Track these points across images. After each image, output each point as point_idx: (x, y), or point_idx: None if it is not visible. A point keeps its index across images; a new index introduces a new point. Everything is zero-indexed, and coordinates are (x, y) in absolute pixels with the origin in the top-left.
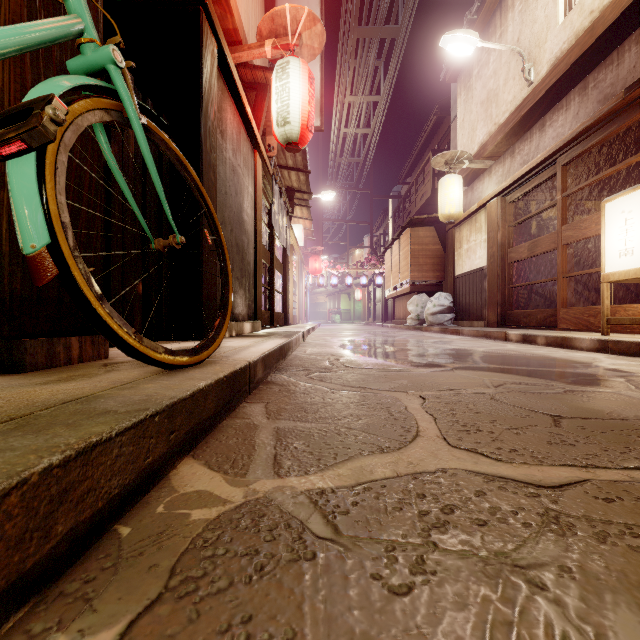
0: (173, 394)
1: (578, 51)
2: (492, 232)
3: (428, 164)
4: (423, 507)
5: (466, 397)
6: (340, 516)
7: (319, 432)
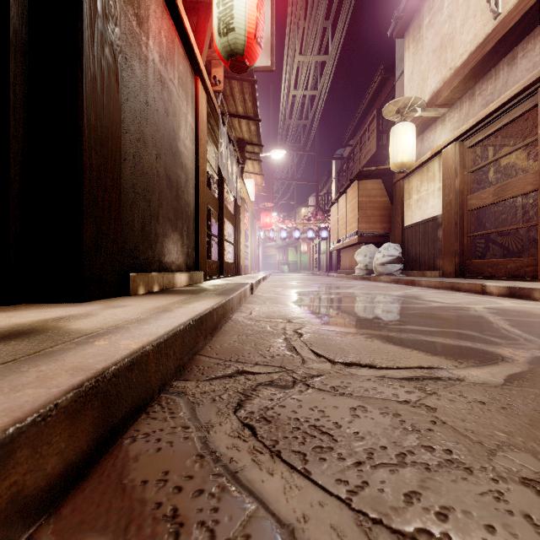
0: None
1: None
2: (448, 179)
3: (370, 126)
4: None
5: None
6: None
7: None
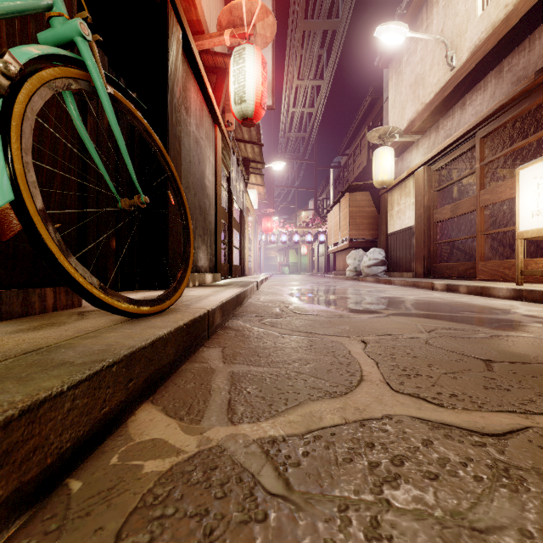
0: (132, 343)
1: (494, 39)
2: (419, 196)
3: (364, 138)
4: (373, 458)
5: (403, 342)
6: (291, 468)
7: (271, 376)
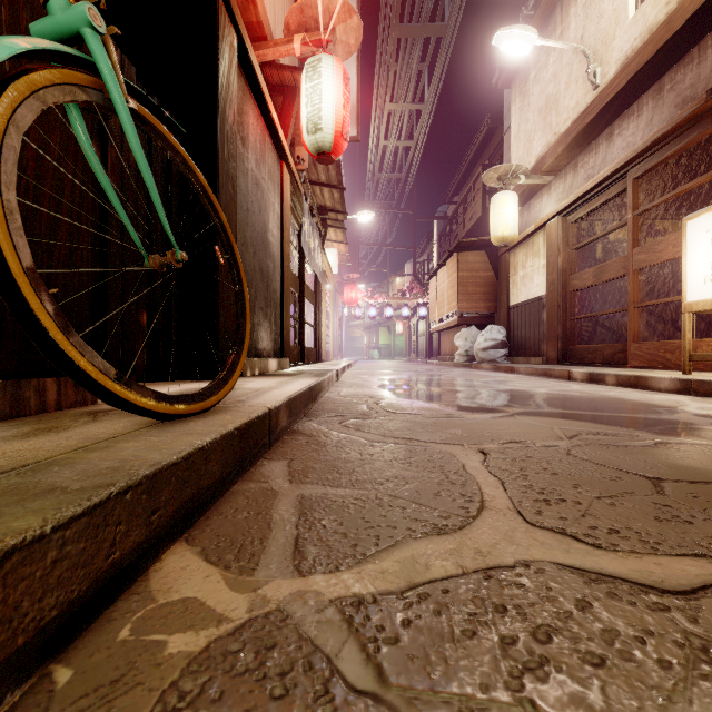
0: (158, 458)
1: (652, 48)
2: (552, 256)
3: (478, 181)
4: (506, 630)
5: (536, 452)
6: (386, 647)
7: (355, 502)
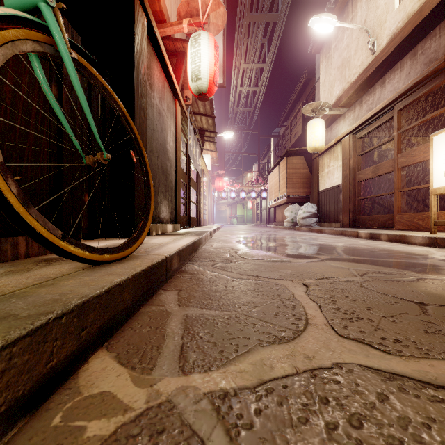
0: (86, 292)
1: (410, 27)
2: (346, 159)
3: (299, 112)
4: (329, 417)
5: (340, 285)
6: (244, 431)
7: (222, 320)
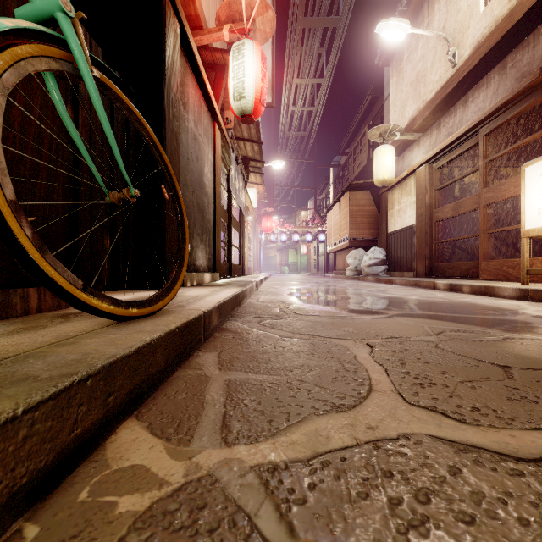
0: (113, 351)
1: (498, 35)
2: (421, 195)
3: (364, 137)
4: (393, 492)
5: (411, 345)
6: (296, 507)
7: (270, 385)
